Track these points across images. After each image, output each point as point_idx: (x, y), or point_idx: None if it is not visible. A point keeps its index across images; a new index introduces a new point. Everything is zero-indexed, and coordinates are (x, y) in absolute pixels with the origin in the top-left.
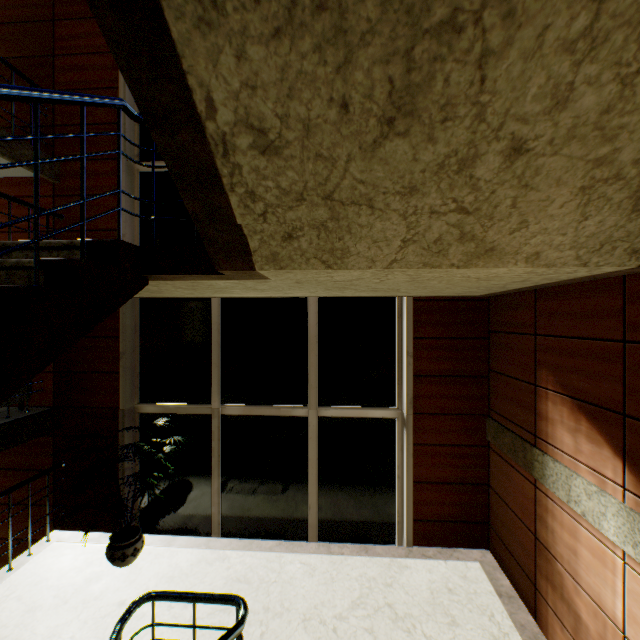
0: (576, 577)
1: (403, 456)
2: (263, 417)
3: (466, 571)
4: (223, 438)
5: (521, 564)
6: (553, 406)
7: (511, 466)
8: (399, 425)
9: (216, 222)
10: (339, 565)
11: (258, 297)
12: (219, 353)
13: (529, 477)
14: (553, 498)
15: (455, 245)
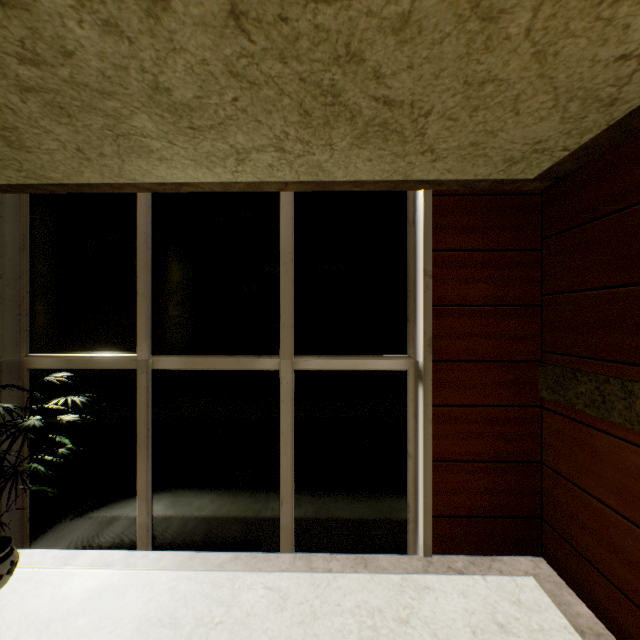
0: None
1: (417, 424)
2: (214, 373)
3: (518, 592)
4: (155, 404)
5: (617, 583)
6: None
7: (592, 428)
8: (411, 381)
9: None
10: (324, 589)
11: (204, 191)
12: (148, 278)
13: (639, 440)
14: None
15: None
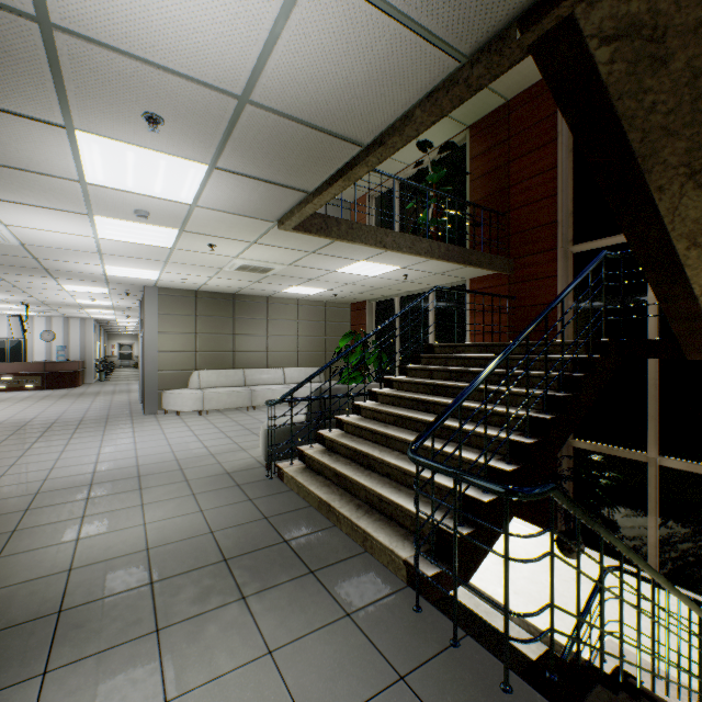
0: None
1: None
2: None
3: None
4: (659, 487)
5: None
6: None
7: None
8: None
9: (693, 335)
10: None
11: None
12: (655, 407)
13: None
14: None
15: None
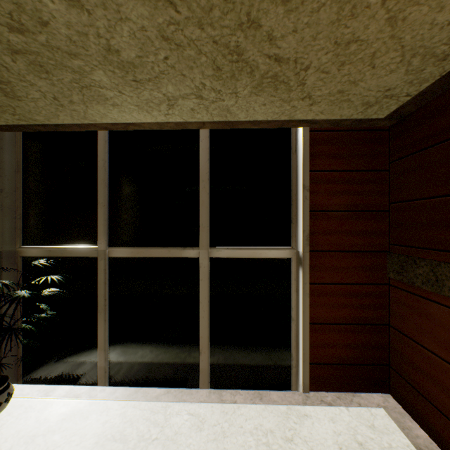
0: None
1: (298, 297)
2: (152, 259)
3: (372, 419)
4: (110, 282)
5: (447, 413)
6: None
7: (428, 300)
8: (294, 265)
9: None
10: (231, 416)
11: (145, 129)
12: (105, 192)
13: None
14: None
15: None
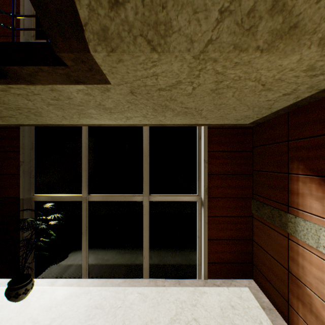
0: (324, 298)
1: (201, 224)
2: (115, 202)
3: (241, 293)
4: (89, 216)
5: (277, 288)
6: (303, 184)
7: (269, 227)
8: (199, 205)
9: None
10: (162, 293)
11: (111, 126)
12: (86, 162)
13: (283, 233)
14: (303, 245)
15: (265, 19)
